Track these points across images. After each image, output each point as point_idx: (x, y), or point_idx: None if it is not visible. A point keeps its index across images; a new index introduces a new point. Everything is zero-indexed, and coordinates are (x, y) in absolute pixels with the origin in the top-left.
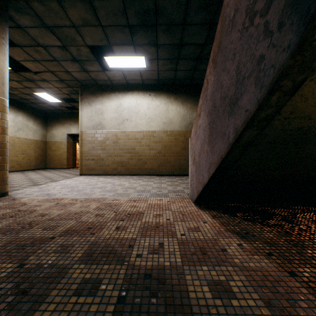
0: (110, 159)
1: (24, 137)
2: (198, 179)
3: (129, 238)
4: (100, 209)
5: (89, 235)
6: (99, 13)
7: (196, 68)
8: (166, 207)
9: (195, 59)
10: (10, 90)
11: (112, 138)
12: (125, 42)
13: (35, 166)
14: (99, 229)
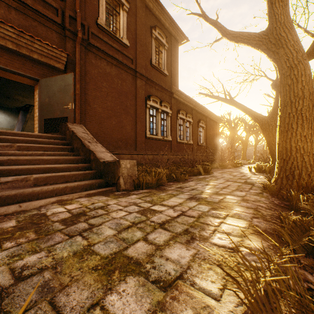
0: None
1: None
2: None
3: None
4: None
5: None
6: None
7: None
8: None
9: None
10: None
11: None
12: None
13: None
14: None
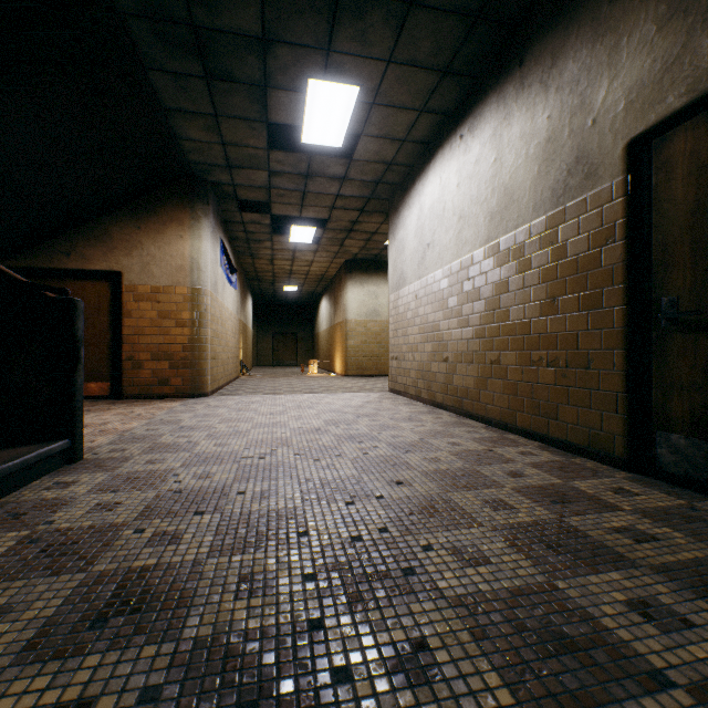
0: (410, 358)
1: None
2: None
3: None
4: None
5: None
6: (188, 108)
7: None
8: None
9: None
10: (366, 251)
11: (412, 304)
12: (258, 99)
13: None
14: None
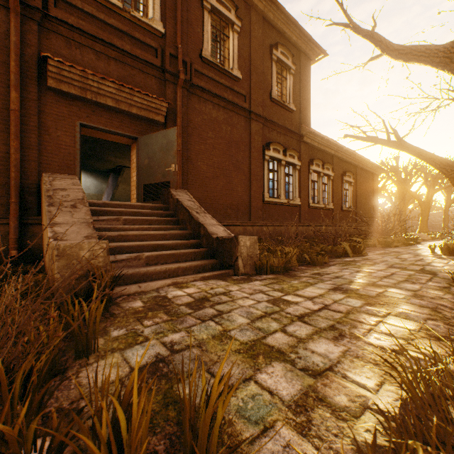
0: None
1: None
2: None
3: None
4: None
5: None
6: None
7: None
8: None
9: None
10: None
11: None
12: None
13: None
14: None
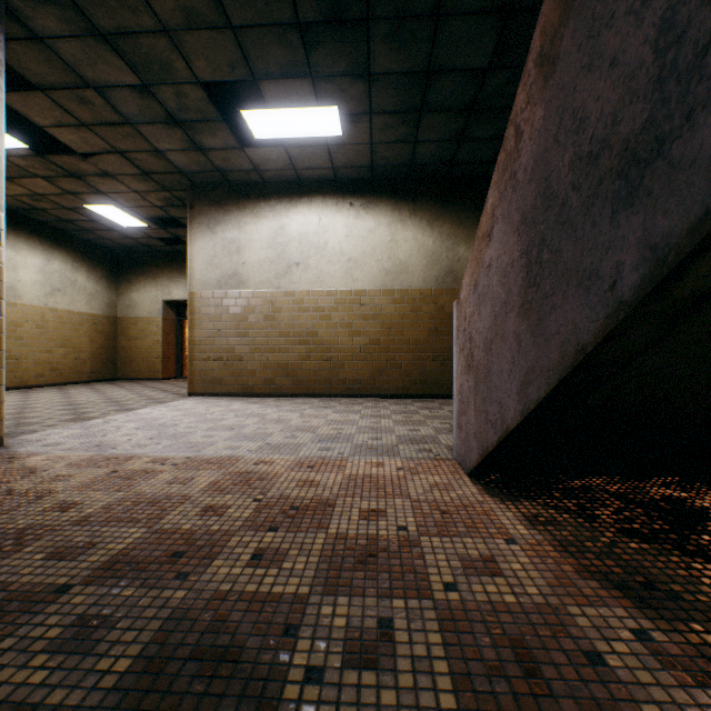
0: (259, 359)
1: (66, 308)
2: (483, 413)
3: (286, 595)
4: (220, 489)
5: (172, 580)
6: None
7: (466, 135)
8: (394, 486)
9: (463, 109)
10: (31, 199)
11: (263, 308)
12: (290, 71)
13: (92, 374)
14: (205, 560)
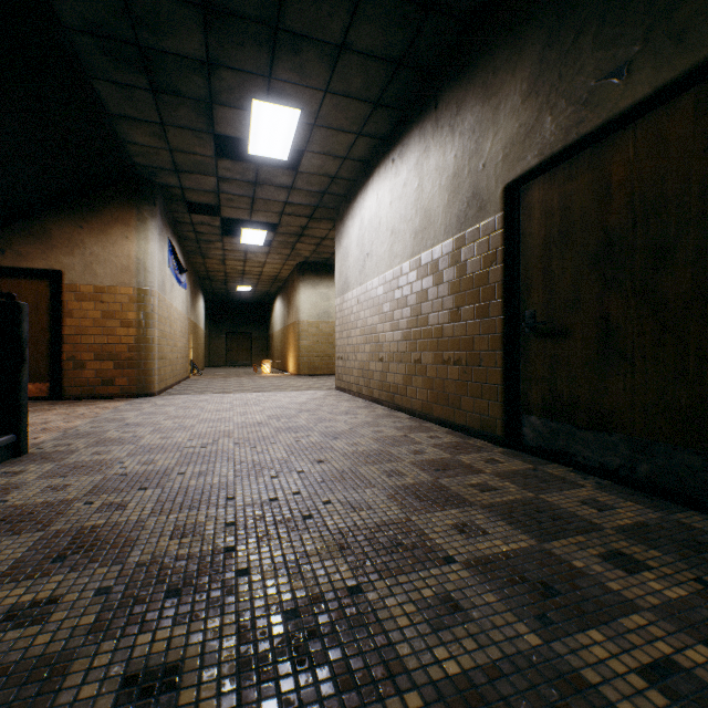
0: (353, 358)
1: None
2: None
3: None
4: None
5: None
6: (134, 115)
7: None
8: None
9: None
10: (317, 255)
11: (355, 308)
12: (204, 113)
13: None
14: None
